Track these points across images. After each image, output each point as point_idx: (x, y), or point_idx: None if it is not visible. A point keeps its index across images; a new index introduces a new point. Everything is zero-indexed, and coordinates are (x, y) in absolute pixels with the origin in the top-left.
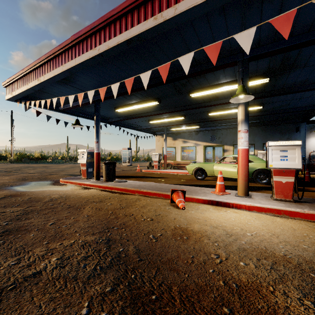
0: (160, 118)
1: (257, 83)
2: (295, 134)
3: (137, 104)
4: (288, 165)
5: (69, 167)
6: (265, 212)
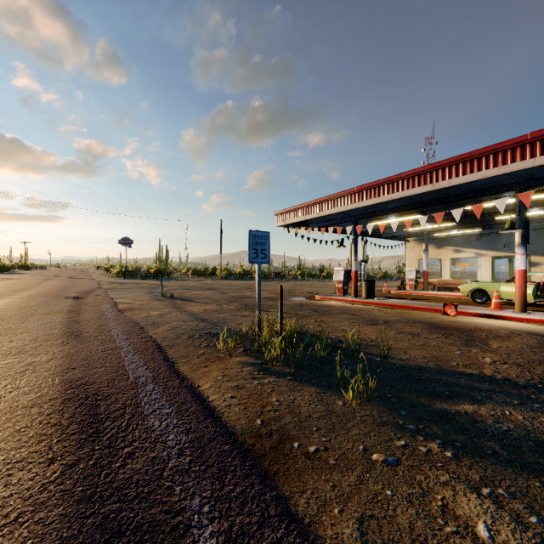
0: (420, 225)
1: None
2: None
3: (395, 218)
4: None
5: (292, 285)
6: (535, 323)
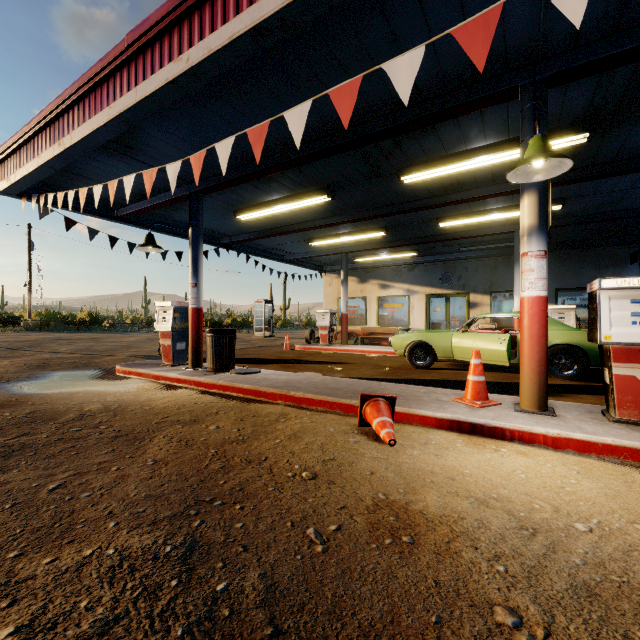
0: (334, 236)
1: (558, 146)
2: (629, 268)
3: (283, 202)
4: None
5: (143, 340)
6: (598, 455)
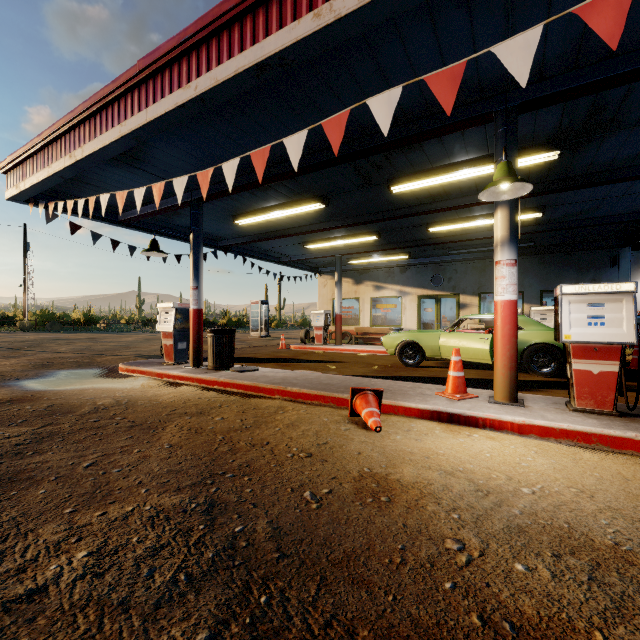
0: (328, 239)
1: (533, 162)
2: (609, 271)
3: (280, 209)
4: (605, 335)
5: (140, 340)
6: (556, 439)
